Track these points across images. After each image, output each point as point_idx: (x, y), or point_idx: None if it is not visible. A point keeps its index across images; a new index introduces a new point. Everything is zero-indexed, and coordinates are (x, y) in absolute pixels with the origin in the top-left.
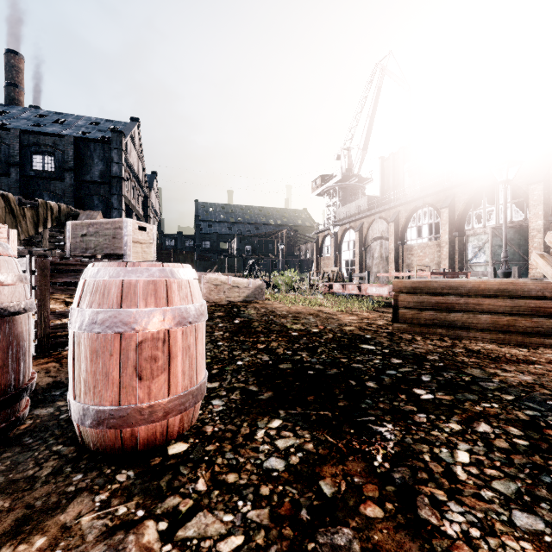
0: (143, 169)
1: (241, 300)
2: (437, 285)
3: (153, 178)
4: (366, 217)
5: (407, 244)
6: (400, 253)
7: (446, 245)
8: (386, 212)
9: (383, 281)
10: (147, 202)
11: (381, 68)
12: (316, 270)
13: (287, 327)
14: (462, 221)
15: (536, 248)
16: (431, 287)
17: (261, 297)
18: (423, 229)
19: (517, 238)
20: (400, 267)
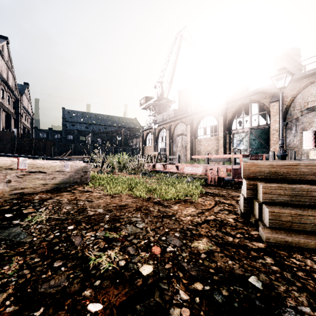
0: (13, 78)
1: (50, 188)
2: (308, 170)
3: (25, 87)
4: (173, 121)
5: (198, 138)
6: (194, 143)
7: (222, 139)
8: (185, 118)
9: (183, 161)
10: (17, 103)
11: (180, 35)
12: (142, 154)
13: (87, 266)
14: (230, 124)
15: (275, 141)
16: (299, 173)
17: (85, 181)
18: (207, 129)
19: (263, 135)
20: (194, 152)
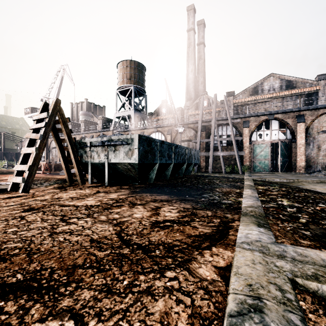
0: None
1: None
2: None
3: None
4: (50, 138)
5: None
6: None
7: None
8: None
9: None
10: None
11: (63, 69)
12: None
13: None
14: None
15: None
16: None
17: None
18: None
19: None
20: None
